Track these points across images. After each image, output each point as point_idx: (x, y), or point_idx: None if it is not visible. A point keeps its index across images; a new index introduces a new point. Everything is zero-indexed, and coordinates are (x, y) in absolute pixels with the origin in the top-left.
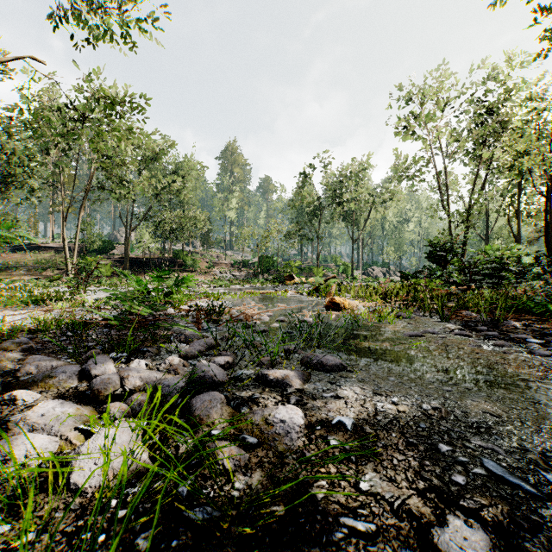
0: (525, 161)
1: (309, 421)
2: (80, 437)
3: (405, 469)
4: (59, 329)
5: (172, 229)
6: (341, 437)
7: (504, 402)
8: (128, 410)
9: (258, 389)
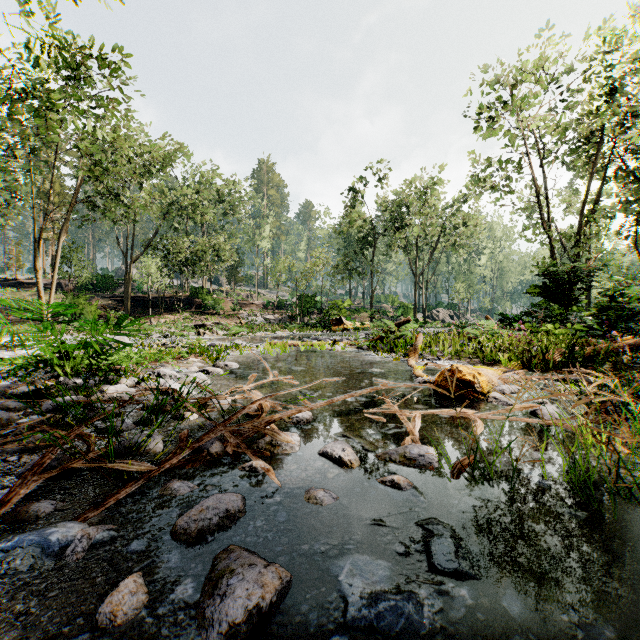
0: None
1: None
2: None
3: None
4: None
5: (188, 261)
6: None
7: None
8: None
9: None
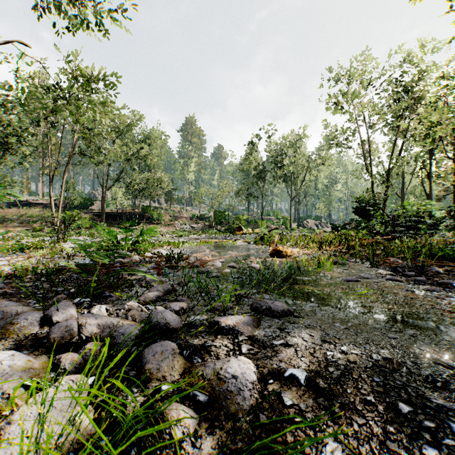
0: (438, 130)
1: (261, 373)
2: (24, 395)
3: (368, 437)
4: (35, 274)
5: (141, 189)
6: (295, 394)
7: (452, 351)
8: (80, 361)
9: (210, 336)
